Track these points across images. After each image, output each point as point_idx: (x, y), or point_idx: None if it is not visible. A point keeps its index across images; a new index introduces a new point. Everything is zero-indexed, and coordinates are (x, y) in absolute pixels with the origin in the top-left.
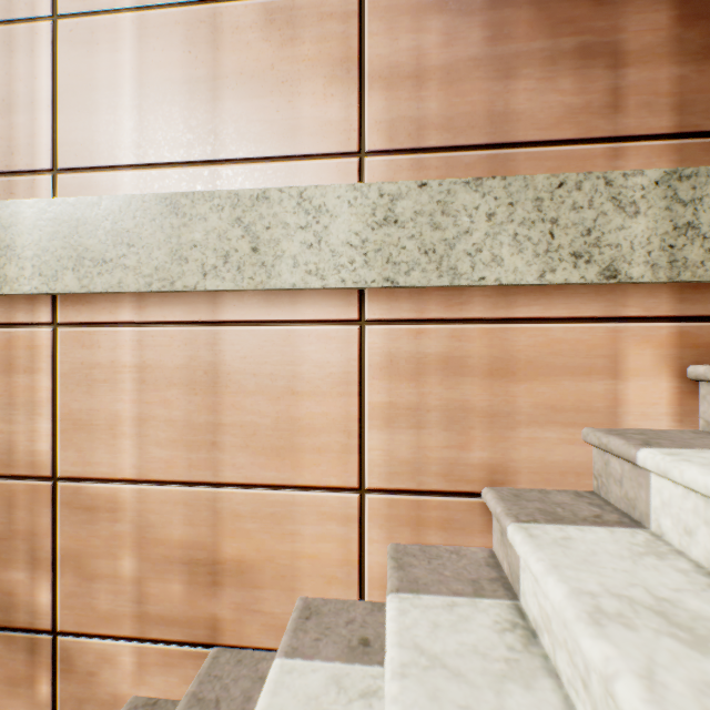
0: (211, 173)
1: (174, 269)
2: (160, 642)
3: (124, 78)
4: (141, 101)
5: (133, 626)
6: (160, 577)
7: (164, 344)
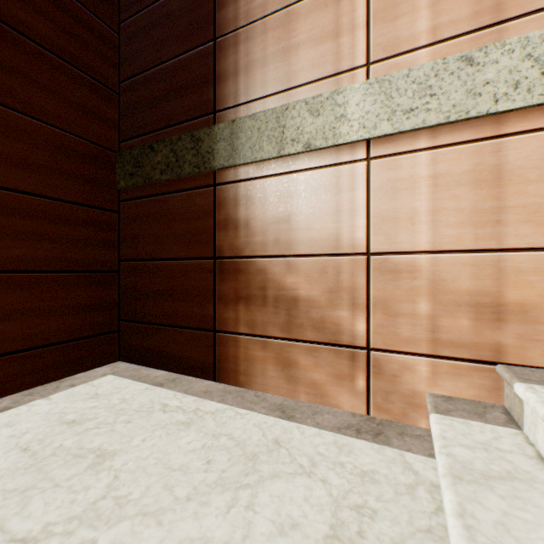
0: (494, 32)
1: (468, 103)
2: (449, 359)
3: None
4: (433, 1)
5: (427, 347)
6: (449, 315)
7: (453, 158)
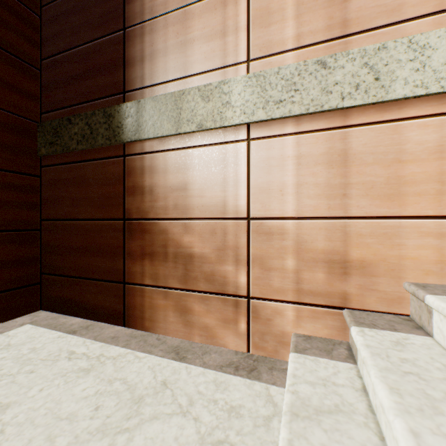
0: (342, 43)
1: (322, 98)
2: (309, 305)
3: (288, 3)
4: (298, 13)
5: (293, 295)
6: (309, 269)
7: (312, 142)
